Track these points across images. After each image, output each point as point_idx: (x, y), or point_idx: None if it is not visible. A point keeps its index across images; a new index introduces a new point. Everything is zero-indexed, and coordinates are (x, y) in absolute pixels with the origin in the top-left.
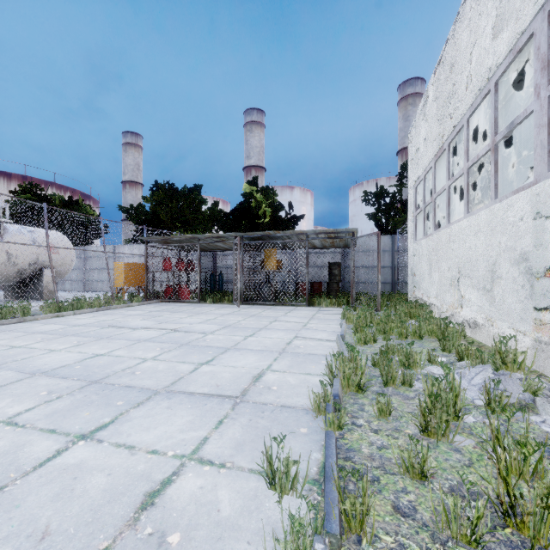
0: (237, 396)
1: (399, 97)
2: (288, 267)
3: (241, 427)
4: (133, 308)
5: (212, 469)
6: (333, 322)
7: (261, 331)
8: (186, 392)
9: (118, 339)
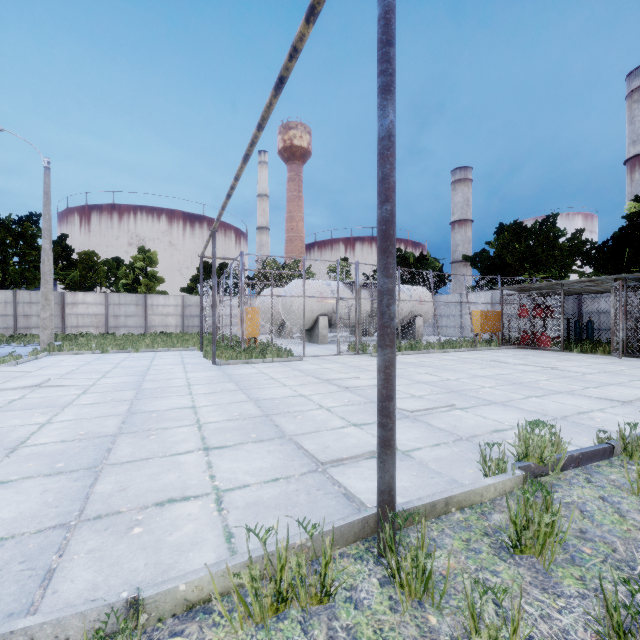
0: (624, 401)
1: None
2: None
3: (628, 410)
4: (495, 351)
5: (611, 414)
6: None
7: None
8: (583, 395)
9: (506, 368)
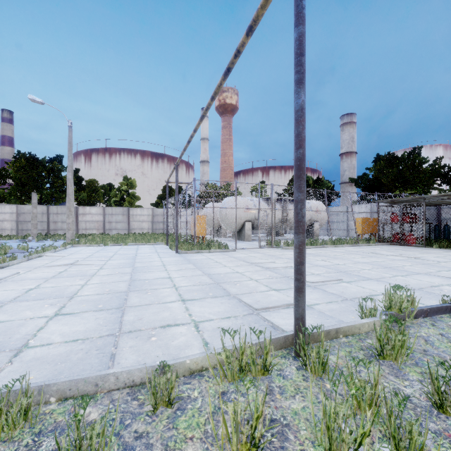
0: None
1: None
2: None
3: None
4: (372, 246)
5: None
6: None
7: None
8: (436, 275)
9: (381, 258)
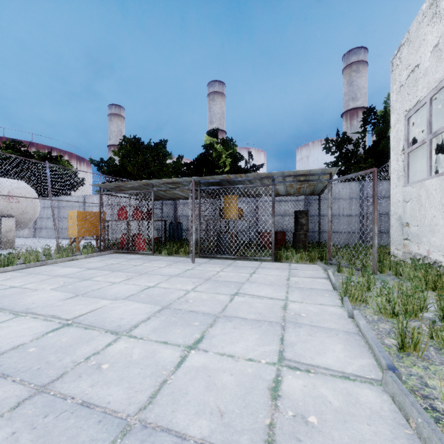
0: None
1: (343, 65)
2: (248, 216)
3: None
4: (75, 262)
5: None
6: (324, 298)
7: (216, 325)
8: None
9: None
